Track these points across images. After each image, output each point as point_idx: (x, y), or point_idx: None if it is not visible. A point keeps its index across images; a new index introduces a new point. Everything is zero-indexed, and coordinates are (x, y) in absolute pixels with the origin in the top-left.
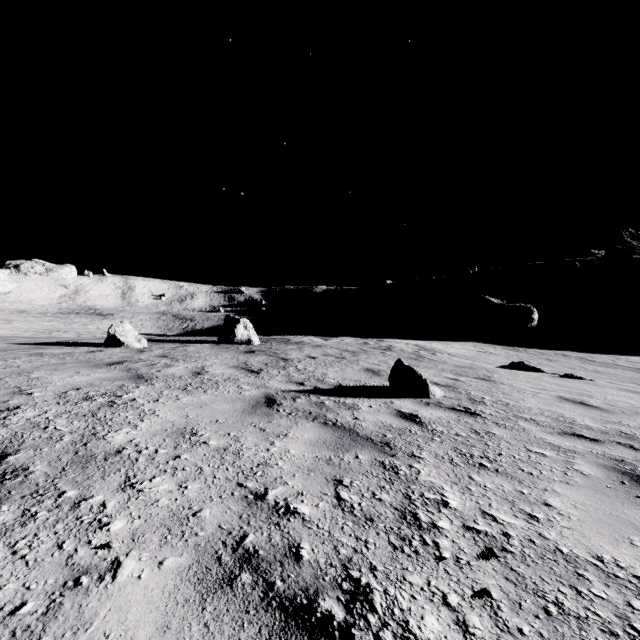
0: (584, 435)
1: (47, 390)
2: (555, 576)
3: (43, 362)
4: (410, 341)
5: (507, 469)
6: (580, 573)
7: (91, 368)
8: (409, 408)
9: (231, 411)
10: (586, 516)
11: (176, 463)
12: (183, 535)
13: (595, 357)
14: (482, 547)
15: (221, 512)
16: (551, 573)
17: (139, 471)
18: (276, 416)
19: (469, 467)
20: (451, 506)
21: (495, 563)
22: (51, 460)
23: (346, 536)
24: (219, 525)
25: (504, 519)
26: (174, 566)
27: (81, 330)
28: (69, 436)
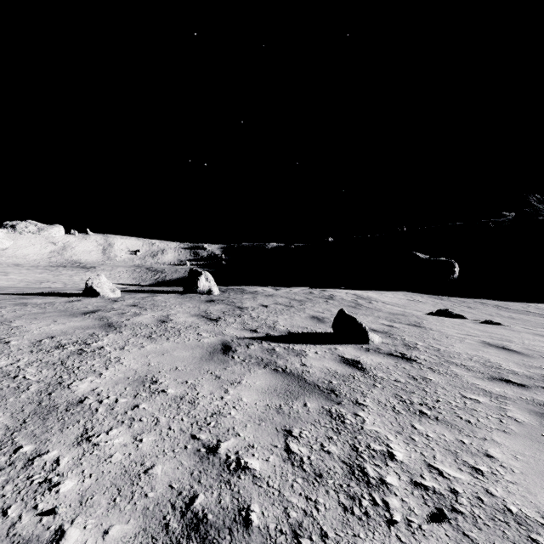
0: (511, 380)
1: (24, 338)
2: (509, 542)
3: (25, 311)
4: (349, 291)
5: (446, 417)
6: (533, 538)
7: (67, 317)
8: (351, 354)
9: (190, 358)
10: (528, 468)
11: (134, 413)
12: (132, 497)
13: (509, 305)
14: (432, 507)
15: (173, 468)
16: (504, 538)
17: (97, 422)
18: (231, 363)
19: (410, 415)
20: (397, 459)
21: (447, 527)
22: (14, 411)
23: (296, 495)
24: (170, 484)
25: (450, 473)
26: (119, 536)
27: (67, 281)
28: (36, 385)
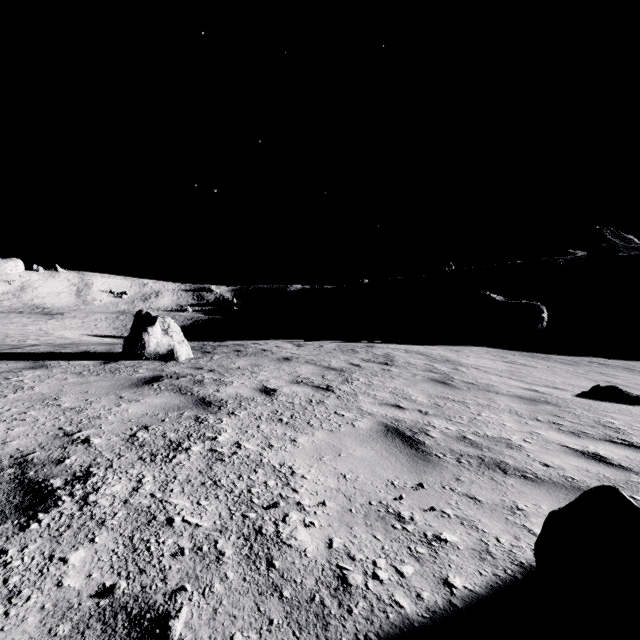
0: None
1: None
2: None
3: None
4: (407, 346)
5: None
6: None
7: None
8: None
9: None
10: None
11: None
12: None
13: (636, 366)
14: None
15: None
16: None
17: None
18: None
19: None
20: None
21: None
22: None
23: None
24: None
25: None
26: None
27: (14, 332)
28: None
